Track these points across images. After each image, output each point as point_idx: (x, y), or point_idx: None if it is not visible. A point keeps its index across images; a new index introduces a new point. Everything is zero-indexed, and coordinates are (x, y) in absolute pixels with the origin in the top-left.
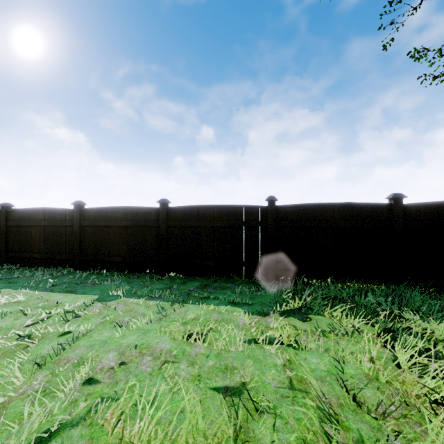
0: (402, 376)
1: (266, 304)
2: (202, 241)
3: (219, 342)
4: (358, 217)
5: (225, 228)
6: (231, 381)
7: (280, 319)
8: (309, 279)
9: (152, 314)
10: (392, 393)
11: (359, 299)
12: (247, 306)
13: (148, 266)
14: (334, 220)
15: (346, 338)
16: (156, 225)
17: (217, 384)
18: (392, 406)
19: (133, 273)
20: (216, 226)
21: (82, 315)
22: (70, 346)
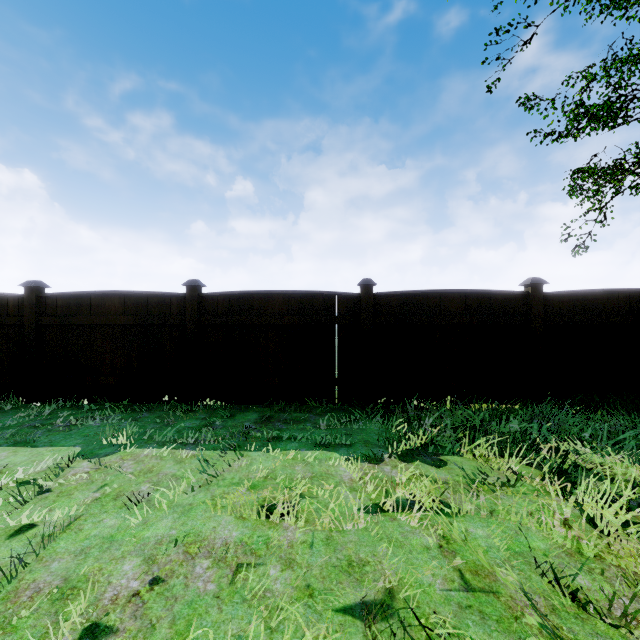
0: (617, 545)
1: (373, 444)
2: (258, 347)
3: (325, 517)
4: (486, 310)
5: (295, 327)
6: (367, 591)
7: (411, 468)
8: (421, 400)
9: (192, 475)
10: (616, 575)
11: (498, 426)
12: (345, 449)
13: (165, 391)
14: (455, 315)
15: (520, 492)
16: (180, 322)
17: (346, 600)
18: (623, 599)
19: (139, 403)
20: (282, 324)
21: (53, 487)
22: (37, 556)
